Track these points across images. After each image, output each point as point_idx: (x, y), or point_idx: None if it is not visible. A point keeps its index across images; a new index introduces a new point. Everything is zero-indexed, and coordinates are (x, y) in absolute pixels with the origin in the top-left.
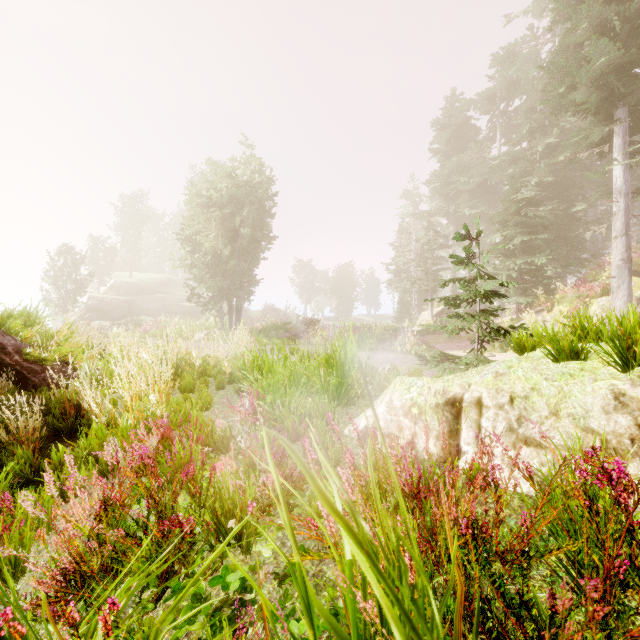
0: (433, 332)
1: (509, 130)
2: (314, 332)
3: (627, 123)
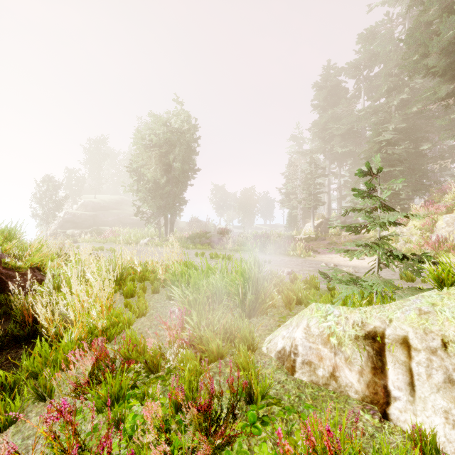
0: (315, 239)
1: (370, 90)
2: (227, 239)
3: None
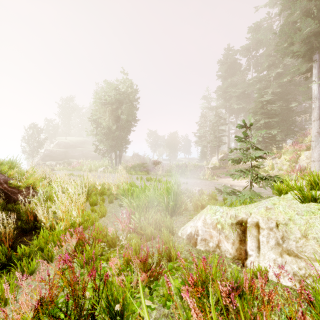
0: (219, 168)
1: (257, 65)
2: (158, 168)
3: (319, 62)
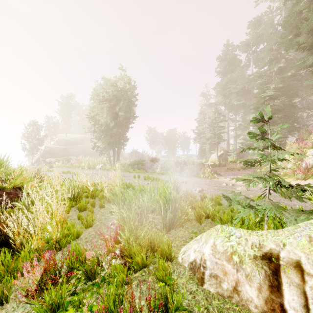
0: (218, 165)
1: (257, 60)
2: (157, 165)
3: None
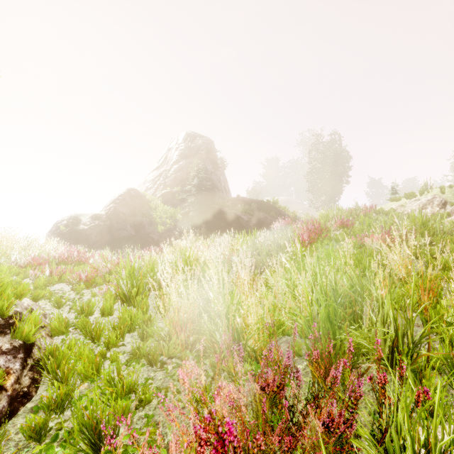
0: None
1: None
2: None
3: None
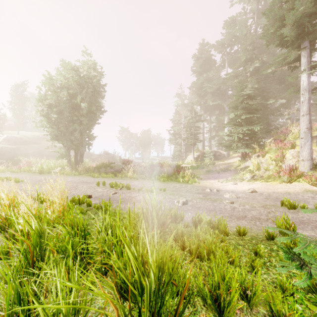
0: (197, 168)
1: (231, 62)
2: (129, 168)
3: (309, 50)
